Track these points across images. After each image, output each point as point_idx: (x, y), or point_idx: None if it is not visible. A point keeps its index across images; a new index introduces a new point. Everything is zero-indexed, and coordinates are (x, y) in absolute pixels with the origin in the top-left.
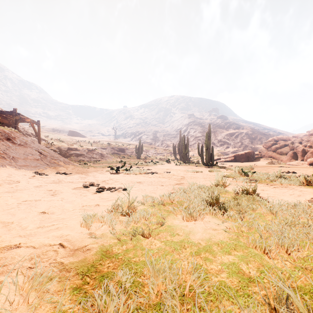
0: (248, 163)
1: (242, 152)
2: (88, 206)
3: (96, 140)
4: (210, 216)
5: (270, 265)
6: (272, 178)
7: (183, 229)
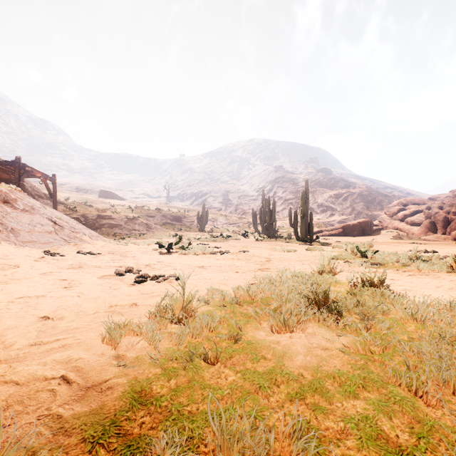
0: (363, 237)
1: (354, 222)
2: (120, 307)
3: (139, 203)
4: (315, 325)
5: (432, 422)
6: (403, 261)
7: (272, 347)
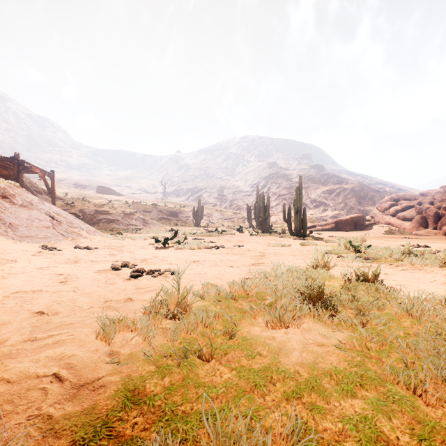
0: (355, 232)
1: (347, 217)
2: (115, 301)
3: (136, 199)
4: (310, 320)
5: (432, 422)
6: (396, 256)
7: (267, 343)
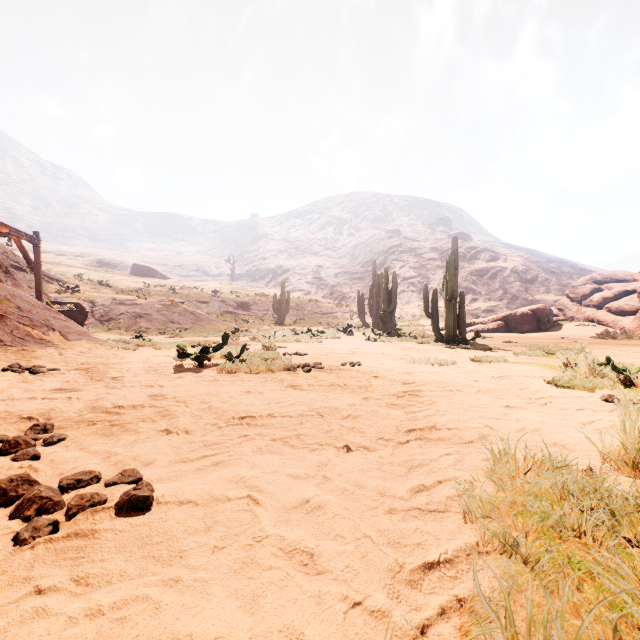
0: (541, 334)
1: (523, 310)
2: None
3: (190, 284)
4: None
5: None
6: None
7: None
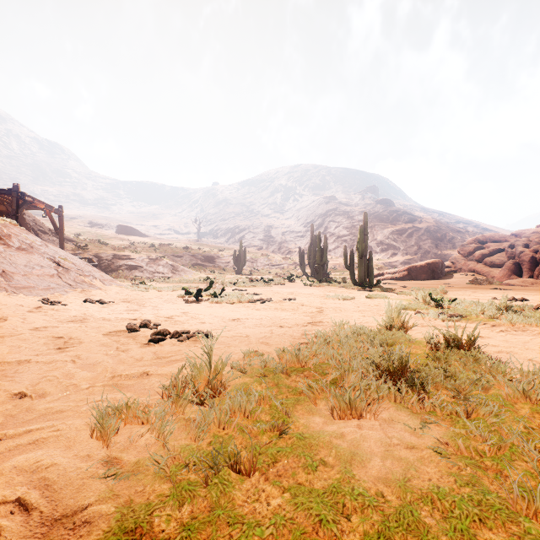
0: (433, 281)
1: (422, 263)
2: (125, 377)
3: (164, 241)
4: (390, 406)
5: None
6: (490, 312)
7: (334, 445)
